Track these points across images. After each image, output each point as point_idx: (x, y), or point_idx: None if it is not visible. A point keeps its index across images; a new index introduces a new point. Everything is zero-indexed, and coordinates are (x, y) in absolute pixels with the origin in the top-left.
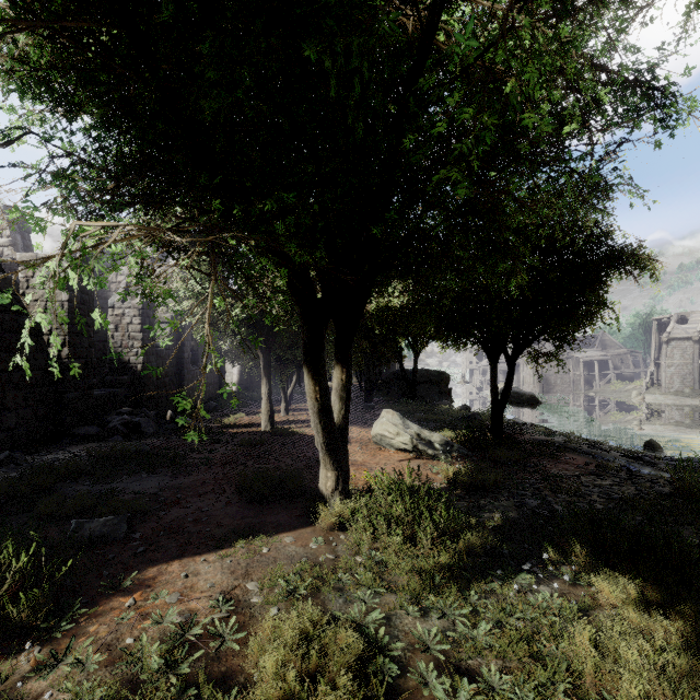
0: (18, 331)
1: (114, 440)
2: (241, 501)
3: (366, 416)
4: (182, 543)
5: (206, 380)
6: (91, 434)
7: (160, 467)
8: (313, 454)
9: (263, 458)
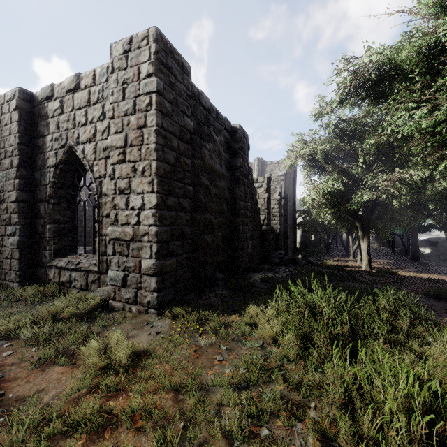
0: (256, 213)
1: (290, 266)
2: (439, 301)
3: (430, 269)
4: (444, 311)
5: (290, 239)
6: (277, 262)
7: (348, 280)
8: (439, 286)
9: (405, 283)
